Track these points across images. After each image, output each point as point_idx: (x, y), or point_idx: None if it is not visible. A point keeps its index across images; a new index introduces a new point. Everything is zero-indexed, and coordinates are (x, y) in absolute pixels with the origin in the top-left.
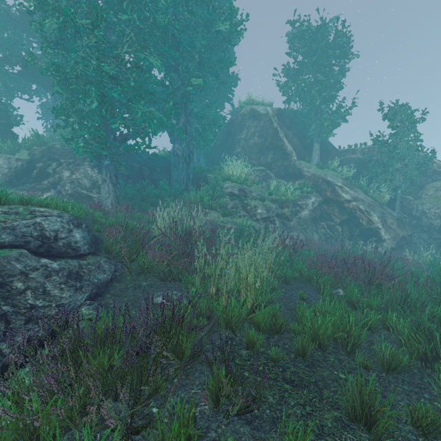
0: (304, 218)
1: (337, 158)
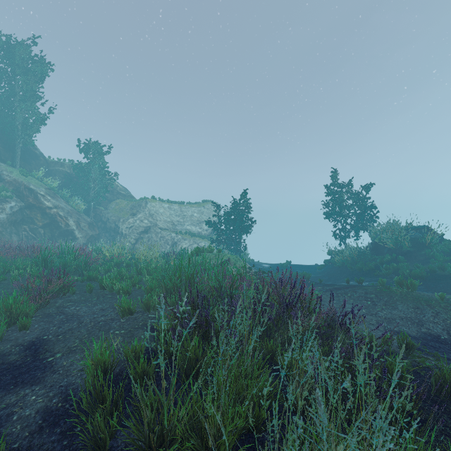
0: (1, 222)
1: (43, 169)
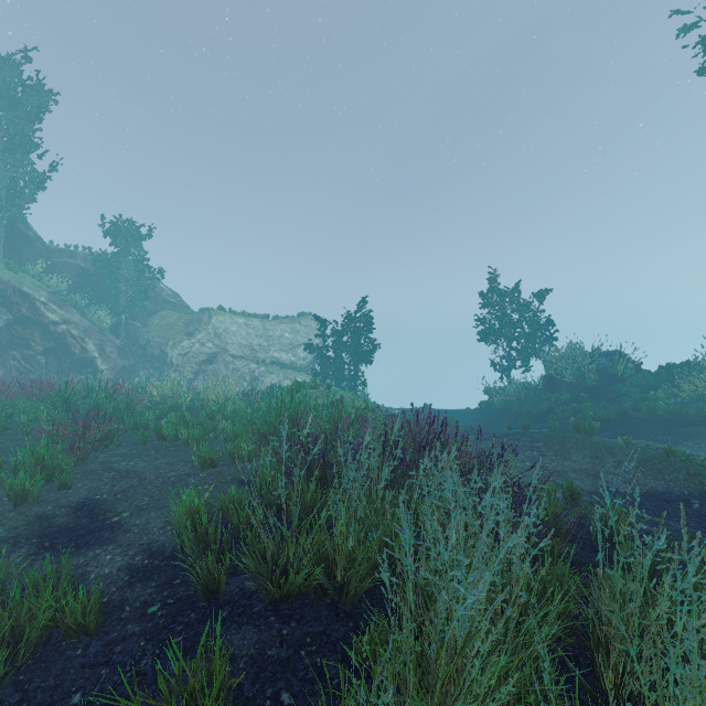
0: None
1: (44, 262)
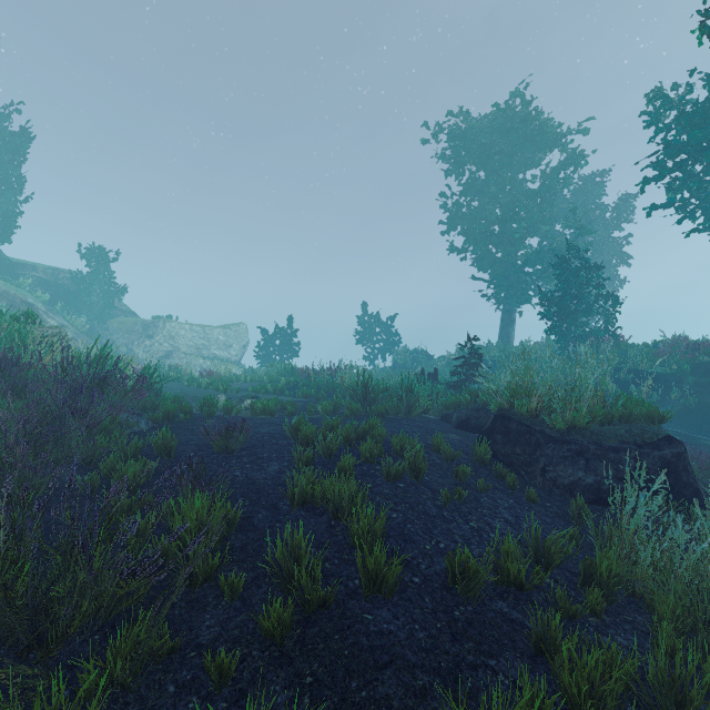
0: None
1: (31, 277)
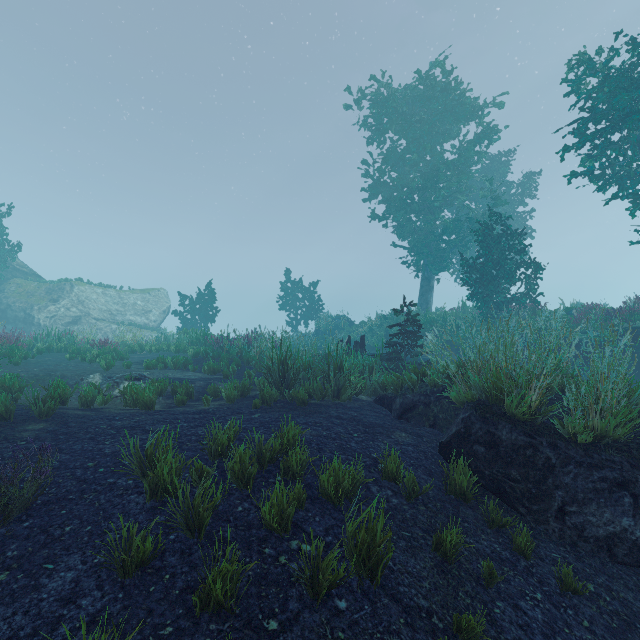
0: None
1: None
